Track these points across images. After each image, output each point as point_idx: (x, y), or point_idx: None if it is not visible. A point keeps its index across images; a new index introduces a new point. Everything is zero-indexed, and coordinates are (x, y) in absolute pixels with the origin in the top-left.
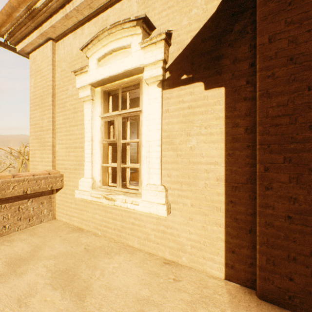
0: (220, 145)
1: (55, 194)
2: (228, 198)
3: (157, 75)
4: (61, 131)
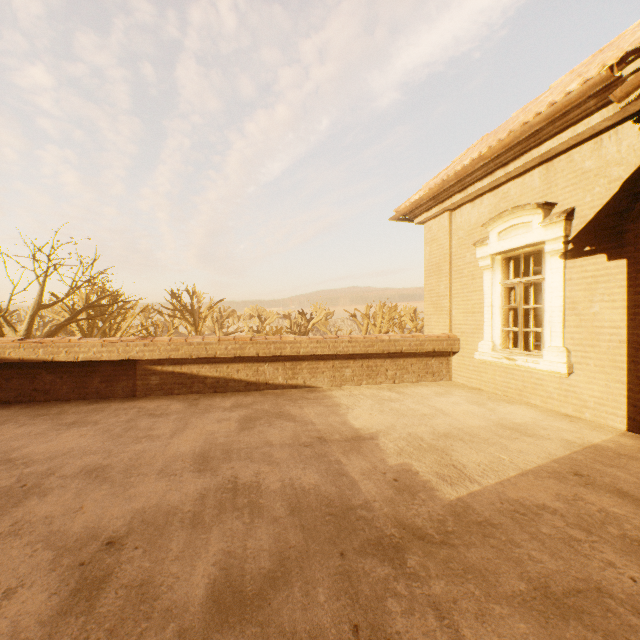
0: (622, 311)
1: (451, 357)
2: (629, 358)
3: (558, 249)
4: (457, 297)
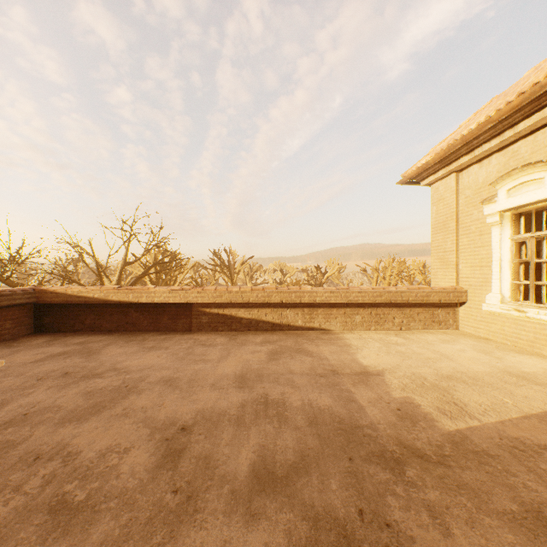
0: None
1: (458, 308)
2: None
3: None
4: (464, 252)
